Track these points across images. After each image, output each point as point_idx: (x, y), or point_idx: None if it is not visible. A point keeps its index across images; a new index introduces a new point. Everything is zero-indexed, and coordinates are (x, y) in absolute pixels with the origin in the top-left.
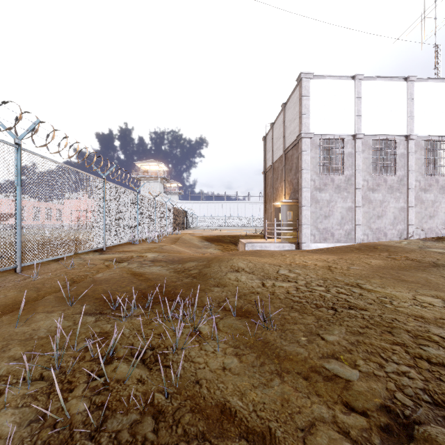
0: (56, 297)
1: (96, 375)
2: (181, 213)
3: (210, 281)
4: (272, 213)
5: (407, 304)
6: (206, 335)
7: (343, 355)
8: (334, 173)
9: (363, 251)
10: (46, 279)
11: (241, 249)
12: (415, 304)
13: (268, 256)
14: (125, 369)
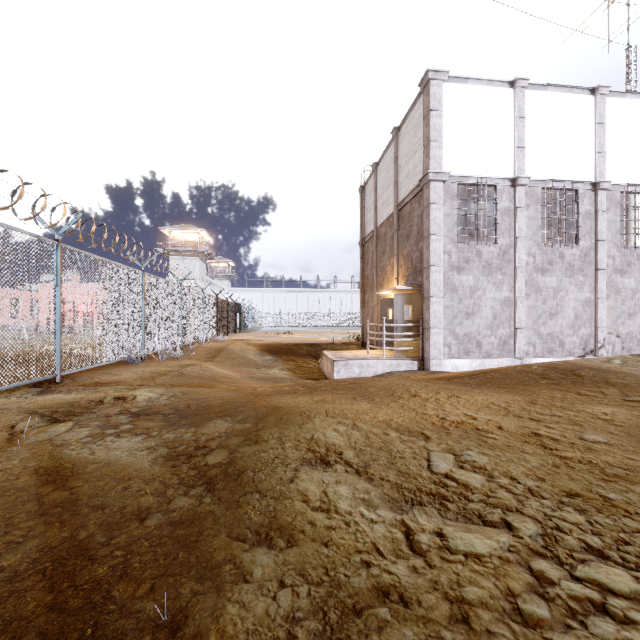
0: None
1: None
2: (232, 306)
3: (248, 511)
4: (376, 308)
5: None
6: None
7: None
8: (482, 242)
9: (559, 381)
10: None
11: (326, 368)
12: None
13: (386, 397)
14: None
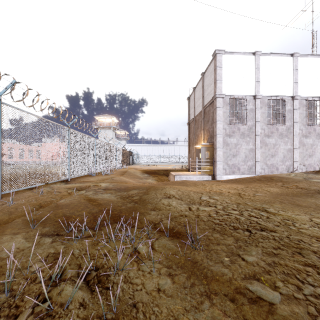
0: (24, 220)
1: (43, 299)
2: (128, 153)
3: (148, 206)
4: (194, 153)
5: (307, 226)
6: (143, 255)
7: (263, 277)
8: (240, 124)
9: (263, 181)
10: (19, 204)
11: (172, 179)
12: (313, 225)
13: (192, 185)
14: (70, 292)
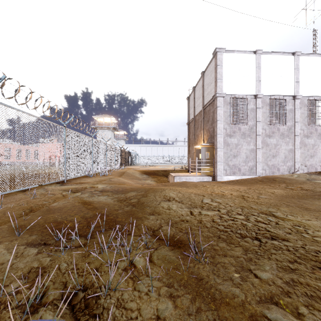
0: (10, 227)
1: None
2: (127, 153)
3: (146, 210)
4: (194, 154)
5: None
6: (140, 270)
7: (283, 300)
8: (241, 123)
9: (265, 182)
10: (8, 208)
11: (171, 180)
12: None
13: (193, 187)
14: None
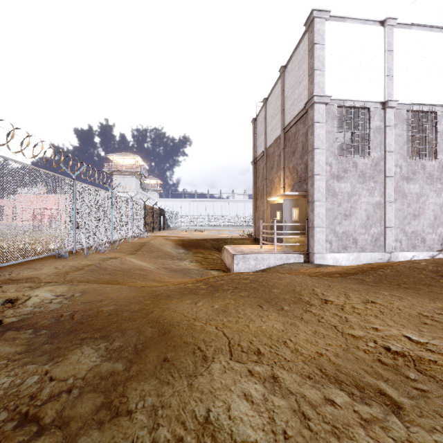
0: None
1: None
2: (157, 211)
3: None
4: (265, 212)
5: None
6: None
7: None
8: (357, 155)
9: None
10: None
11: (227, 260)
12: None
13: (294, 305)
14: None
